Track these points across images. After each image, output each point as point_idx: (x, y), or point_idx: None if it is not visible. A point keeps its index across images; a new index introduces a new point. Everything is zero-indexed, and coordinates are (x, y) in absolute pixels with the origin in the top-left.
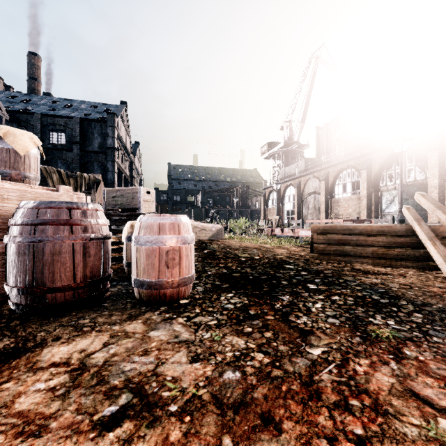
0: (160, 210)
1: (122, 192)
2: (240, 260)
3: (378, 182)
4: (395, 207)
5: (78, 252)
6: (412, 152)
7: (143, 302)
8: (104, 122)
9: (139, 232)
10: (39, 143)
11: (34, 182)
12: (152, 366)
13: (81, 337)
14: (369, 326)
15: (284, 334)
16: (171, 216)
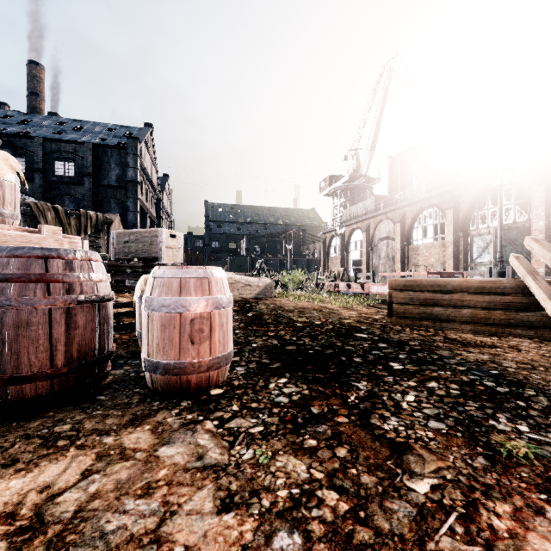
0: (194, 260)
1: (138, 236)
2: (295, 326)
3: (467, 224)
4: (489, 256)
5: (58, 322)
6: (510, 187)
7: (158, 392)
8: (124, 148)
9: (151, 291)
10: (17, 166)
11: (10, 220)
12: (154, 522)
13: (51, 459)
14: (493, 435)
15: (367, 452)
16: (198, 268)
